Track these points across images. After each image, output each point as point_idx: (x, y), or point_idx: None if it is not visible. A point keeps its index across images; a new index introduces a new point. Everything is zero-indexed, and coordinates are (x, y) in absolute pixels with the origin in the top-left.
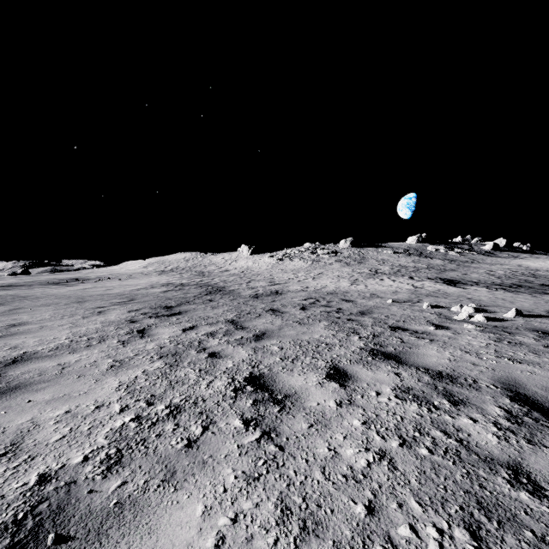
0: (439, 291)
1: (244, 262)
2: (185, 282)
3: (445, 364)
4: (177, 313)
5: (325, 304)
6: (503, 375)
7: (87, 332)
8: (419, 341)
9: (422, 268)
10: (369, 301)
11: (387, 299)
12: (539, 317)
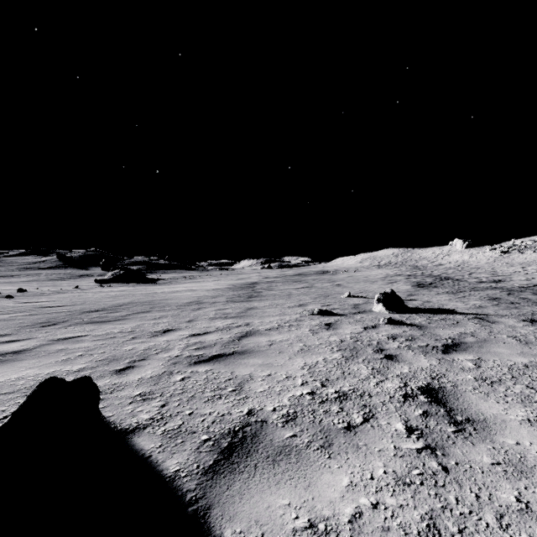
0: None
1: (459, 256)
2: (411, 274)
3: None
4: (435, 286)
5: None
6: None
7: (405, 289)
8: None
9: None
10: None
11: None
12: None
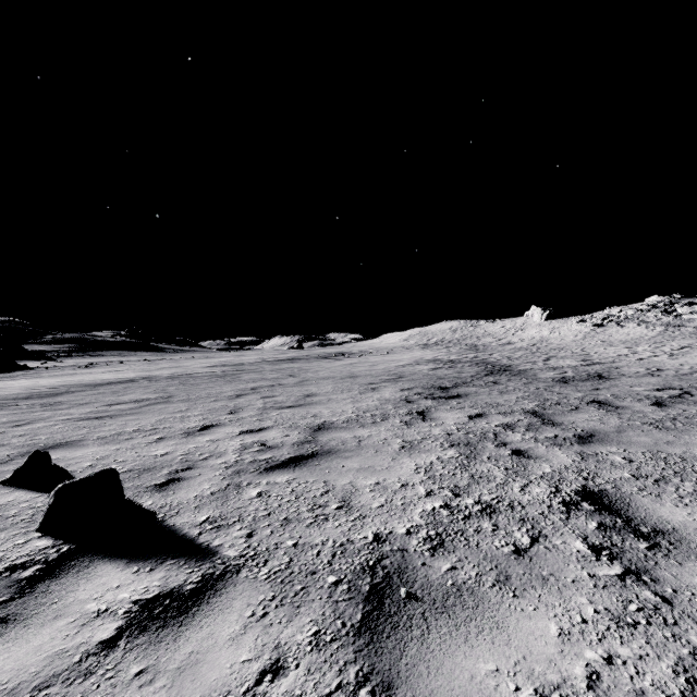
0: None
1: (536, 330)
2: (455, 358)
3: None
4: (455, 396)
5: None
6: None
7: (368, 408)
8: None
9: None
10: None
11: None
12: None
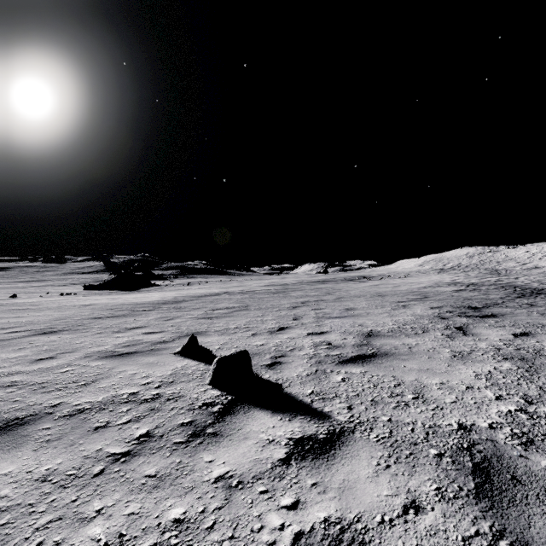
0: None
1: None
2: (476, 282)
3: None
4: (490, 315)
5: None
6: None
7: (406, 322)
8: None
9: None
10: None
11: None
12: None
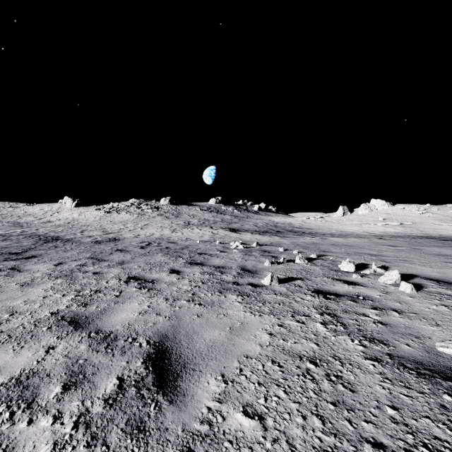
0: (226, 235)
1: (69, 213)
2: (4, 233)
3: (221, 264)
4: (32, 256)
5: (157, 245)
6: (241, 264)
7: None
8: (212, 257)
9: (218, 221)
10: (185, 242)
11: (196, 241)
12: (266, 245)
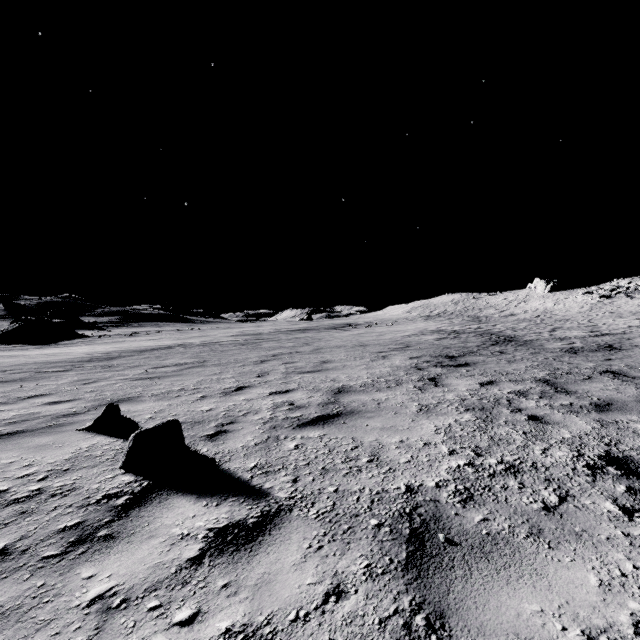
0: None
1: (539, 302)
2: (458, 329)
3: None
4: (463, 364)
5: None
6: None
7: (382, 374)
8: None
9: None
10: None
11: None
12: None
